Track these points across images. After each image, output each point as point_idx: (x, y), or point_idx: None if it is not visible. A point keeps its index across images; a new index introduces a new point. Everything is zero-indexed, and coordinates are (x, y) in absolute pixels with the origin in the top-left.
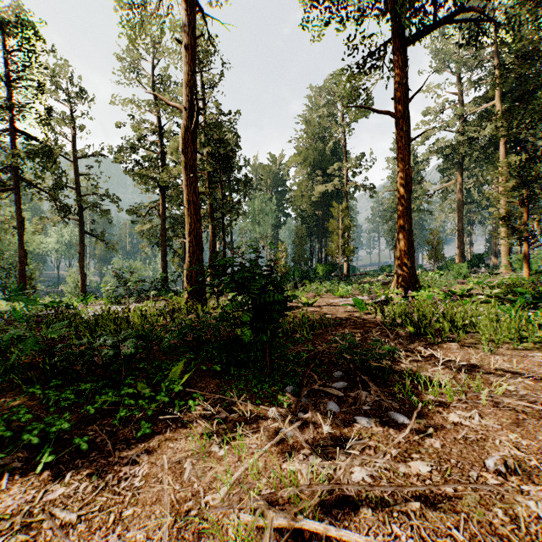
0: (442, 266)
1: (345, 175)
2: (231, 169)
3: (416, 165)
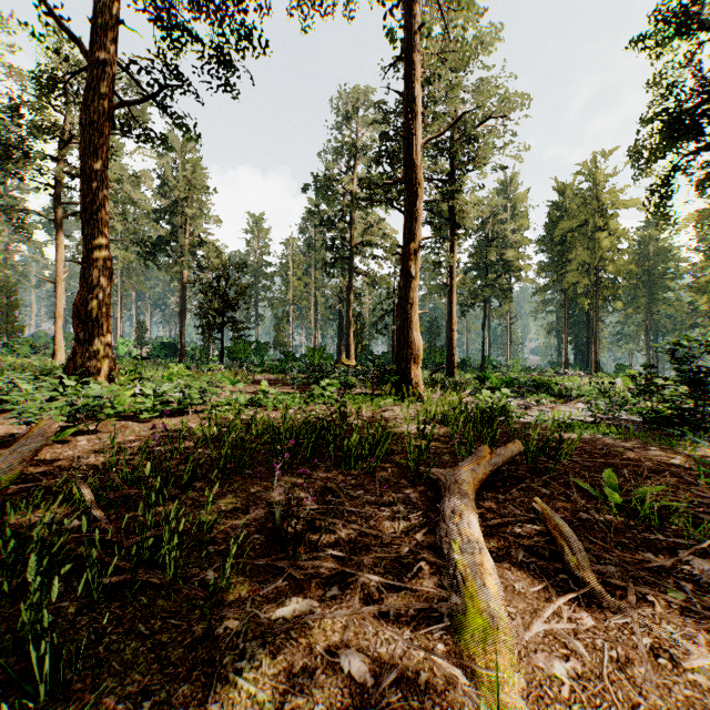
0: None
1: None
2: None
3: None
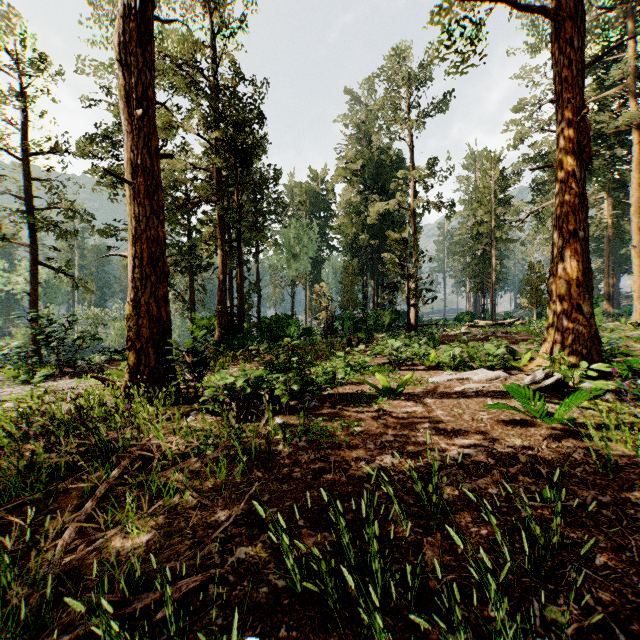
0: (540, 313)
1: (412, 189)
2: (251, 166)
3: (503, 180)
